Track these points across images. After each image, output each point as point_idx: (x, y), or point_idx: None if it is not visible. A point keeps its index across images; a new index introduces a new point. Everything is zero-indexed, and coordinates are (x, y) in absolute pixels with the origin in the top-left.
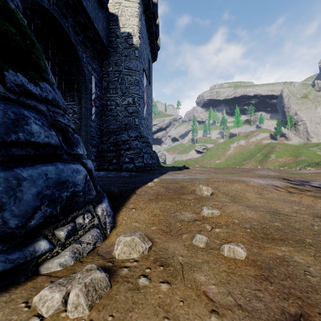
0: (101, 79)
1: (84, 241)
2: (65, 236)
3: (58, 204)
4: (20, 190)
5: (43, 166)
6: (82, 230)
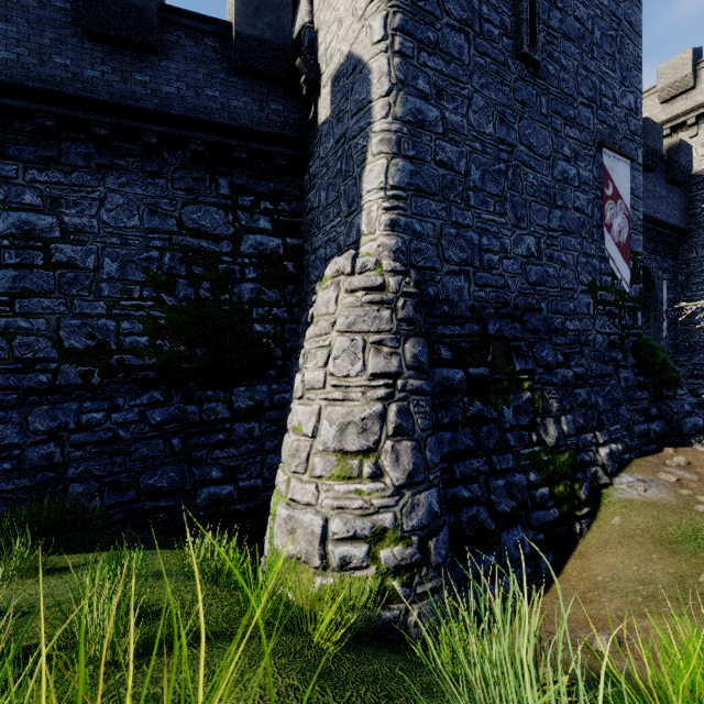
0: (675, 274)
1: (703, 445)
2: (698, 441)
3: (695, 430)
4: (686, 425)
5: (690, 419)
6: (702, 441)
